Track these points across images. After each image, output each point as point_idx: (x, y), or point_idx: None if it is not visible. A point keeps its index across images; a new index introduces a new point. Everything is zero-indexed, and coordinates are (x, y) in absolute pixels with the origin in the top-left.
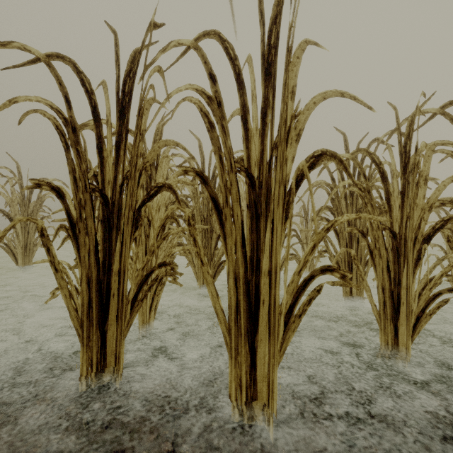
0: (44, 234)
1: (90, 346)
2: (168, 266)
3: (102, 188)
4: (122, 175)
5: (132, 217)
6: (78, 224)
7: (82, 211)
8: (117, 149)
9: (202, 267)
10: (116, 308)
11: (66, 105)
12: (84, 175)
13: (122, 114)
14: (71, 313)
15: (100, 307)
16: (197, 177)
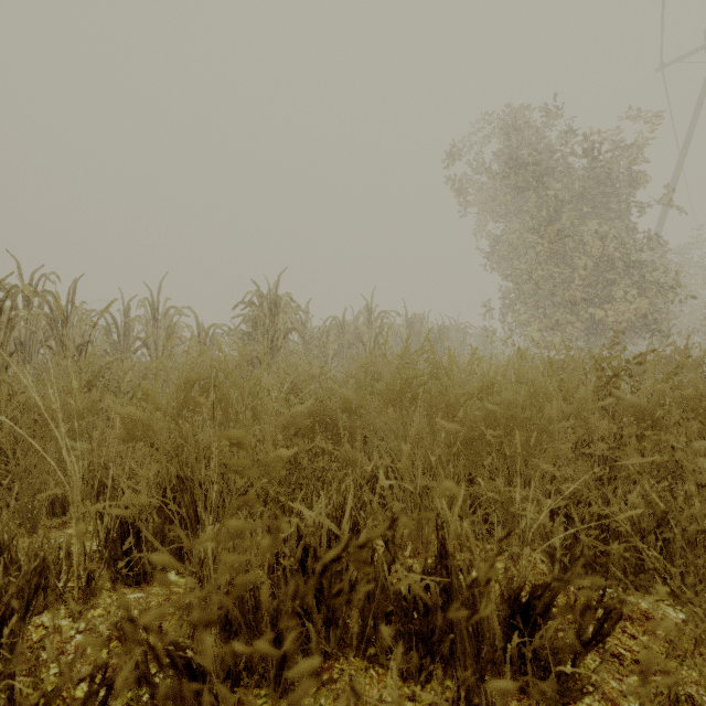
0: None
1: None
2: None
3: None
4: None
5: None
6: None
7: None
8: None
9: None
10: None
11: None
12: None
13: None
14: None
15: None
16: None
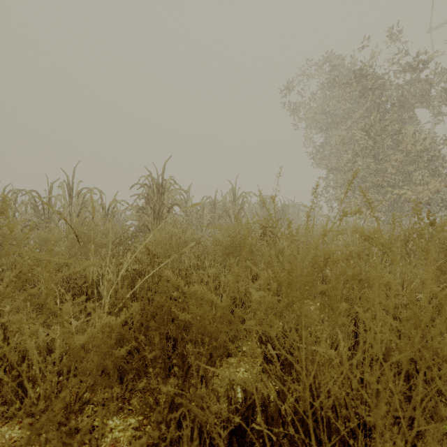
0: None
1: None
2: None
3: None
4: None
5: None
6: None
7: None
8: None
9: None
10: None
11: None
12: None
13: None
14: None
15: None
16: None
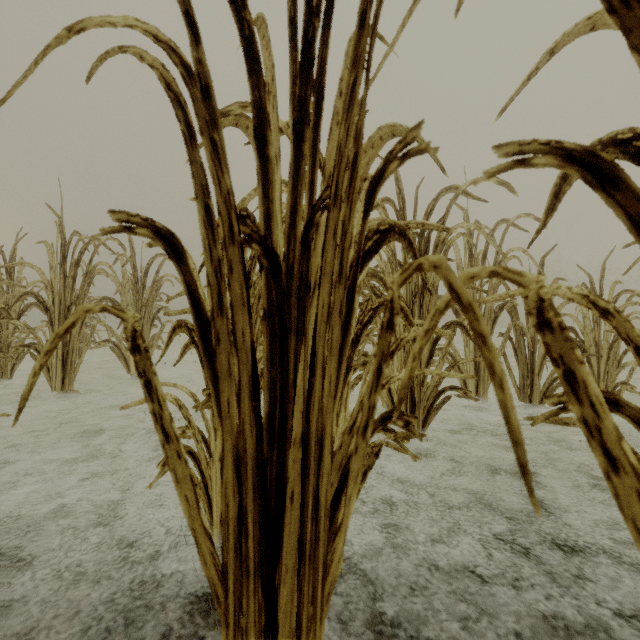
0: (139, 347)
1: (240, 627)
2: (400, 419)
3: (265, 234)
4: (307, 203)
5: (342, 304)
6: (213, 321)
7: (222, 289)
8: (297, 141)
9: (614, 478)
10: (296, 530)
11: (189, 32)
12: (227, 201)
13: (307, 57)
14: (198, 543)
15: (263, 528)
16: (571, 167)
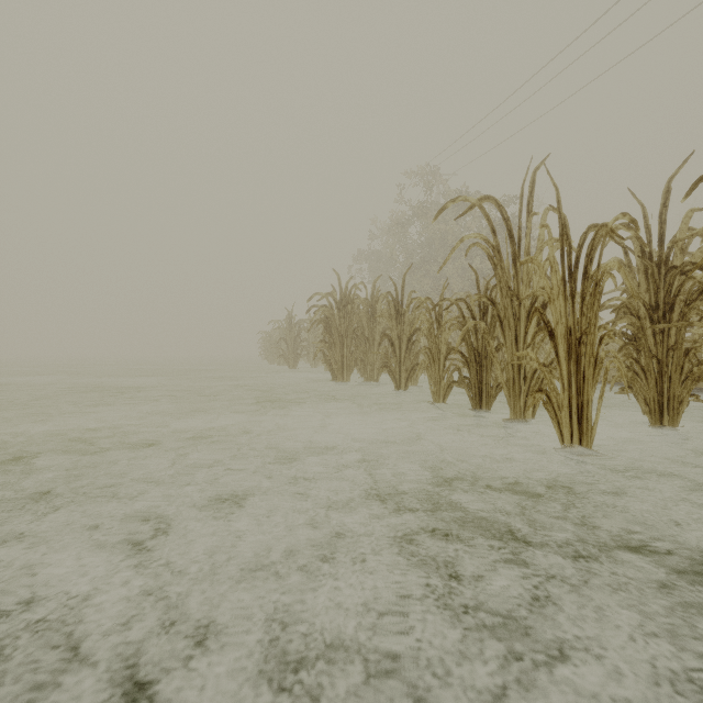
0: None
1: None
2: None
3: None
4: None
5: None
6: None
7: None
8: None
9: None
10: None
11: None
12: None
13: None
14: None
15: None
16: None
